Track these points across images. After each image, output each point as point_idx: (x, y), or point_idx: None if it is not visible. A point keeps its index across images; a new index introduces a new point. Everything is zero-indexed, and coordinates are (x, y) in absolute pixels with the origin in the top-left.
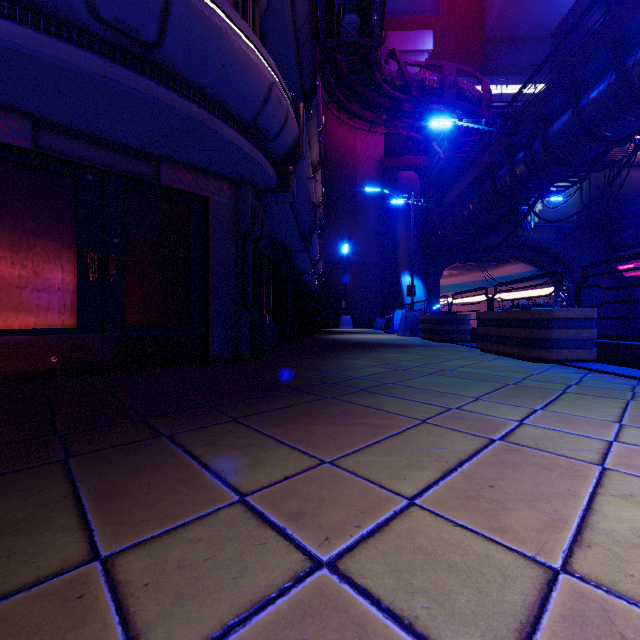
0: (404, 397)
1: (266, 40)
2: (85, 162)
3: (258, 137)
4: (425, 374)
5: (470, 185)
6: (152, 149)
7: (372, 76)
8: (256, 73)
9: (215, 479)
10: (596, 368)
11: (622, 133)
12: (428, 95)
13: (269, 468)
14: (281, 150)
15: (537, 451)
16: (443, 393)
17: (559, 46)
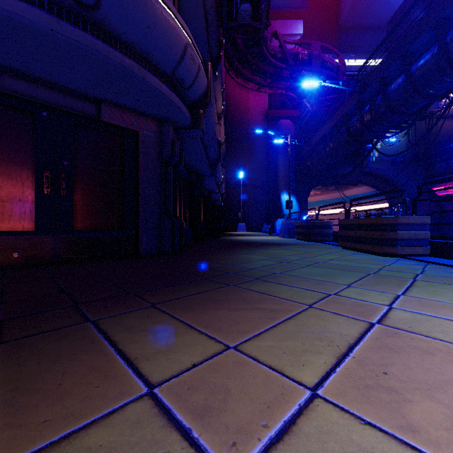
0: (291, 285)
1: (183, 18)
2: (41, 101)
3: (176, 86)
4: (304, 266)
5: (330, 129)
6: (94, 93)
7: (260, 50)
8: (174, 35)
9: (127, 367)
10: (432, 261)
11: (441, 90)
12: (300, 64)
13: (179, 354)
14: (194, 97)
15: (413, 334)
16: (321, 281)
17: (395, 28)
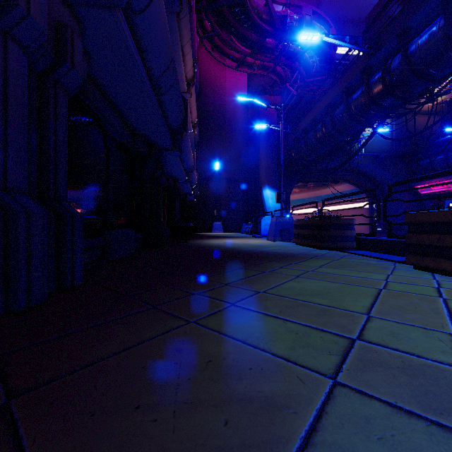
0: None
1: None
2: None
3: None
4: None
5: (323, 111)
6: None
7: (242, 0)
8: None
9: None
10: None
11: None
12: (289, 29)
13: None
14: None
15: None
16: None
17: None
